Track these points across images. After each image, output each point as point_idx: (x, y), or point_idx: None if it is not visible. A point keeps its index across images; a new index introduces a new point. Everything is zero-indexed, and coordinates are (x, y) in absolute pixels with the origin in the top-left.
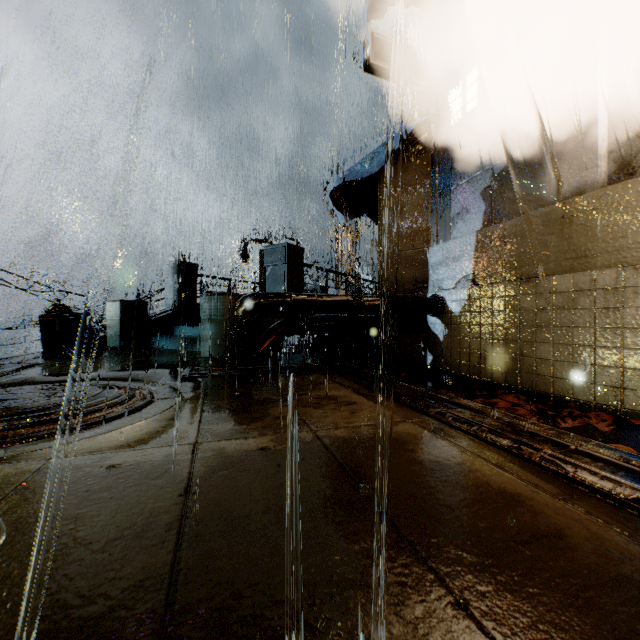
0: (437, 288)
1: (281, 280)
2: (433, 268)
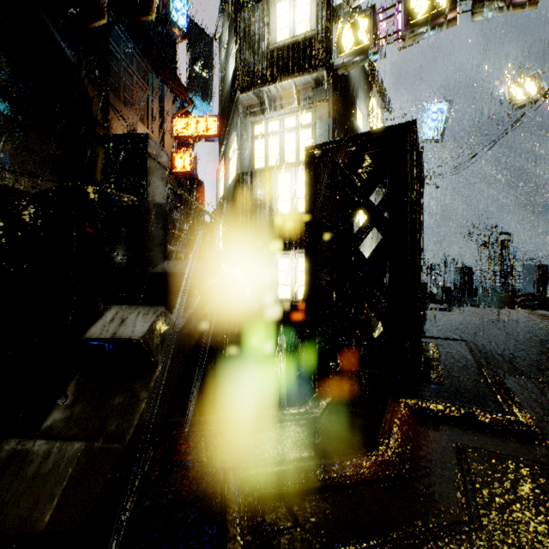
0: None
1: (532, 281)
2: None
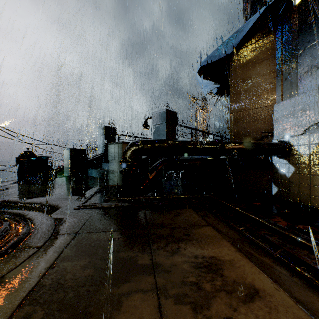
0: (282, 135)
1: (162, 134)
2: (278, 120)
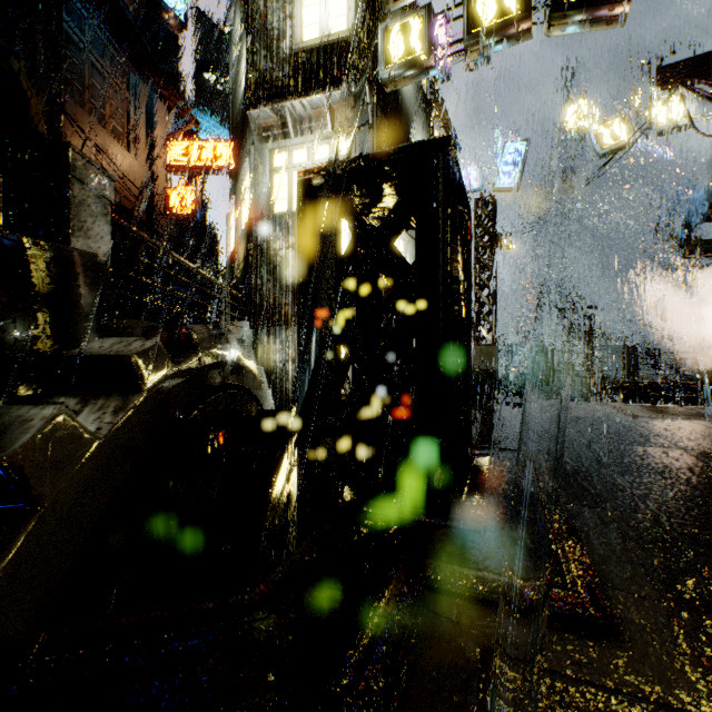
0: None
1: (621, 366)
2: None
